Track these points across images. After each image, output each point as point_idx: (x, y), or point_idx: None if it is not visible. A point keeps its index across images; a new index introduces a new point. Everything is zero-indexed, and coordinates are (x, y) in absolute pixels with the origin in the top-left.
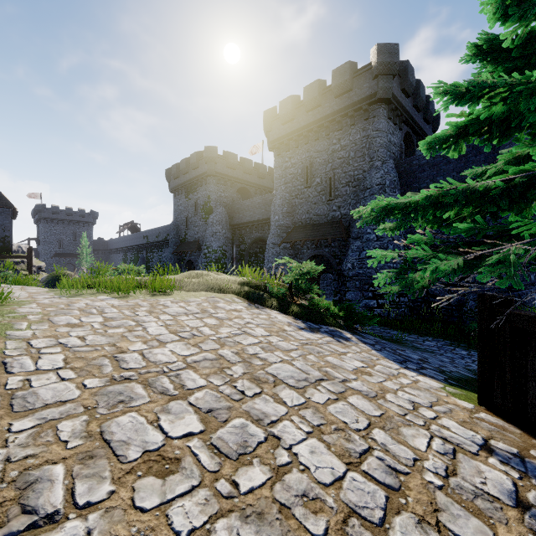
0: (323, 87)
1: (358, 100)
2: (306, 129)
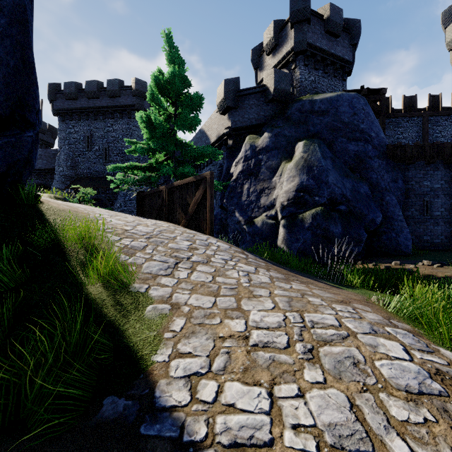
0: (101, 86)
1: (124, 105)
2: (87, 110)
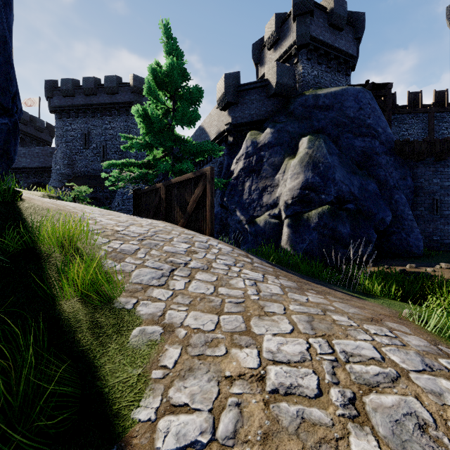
0: (98, 83)
1: (122, 102)
2: (84, 107)
